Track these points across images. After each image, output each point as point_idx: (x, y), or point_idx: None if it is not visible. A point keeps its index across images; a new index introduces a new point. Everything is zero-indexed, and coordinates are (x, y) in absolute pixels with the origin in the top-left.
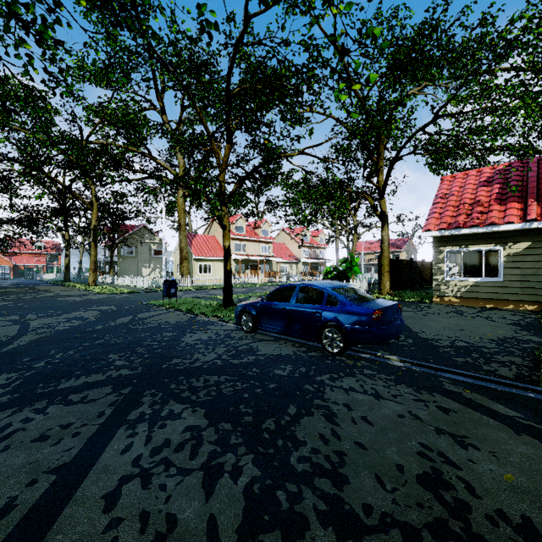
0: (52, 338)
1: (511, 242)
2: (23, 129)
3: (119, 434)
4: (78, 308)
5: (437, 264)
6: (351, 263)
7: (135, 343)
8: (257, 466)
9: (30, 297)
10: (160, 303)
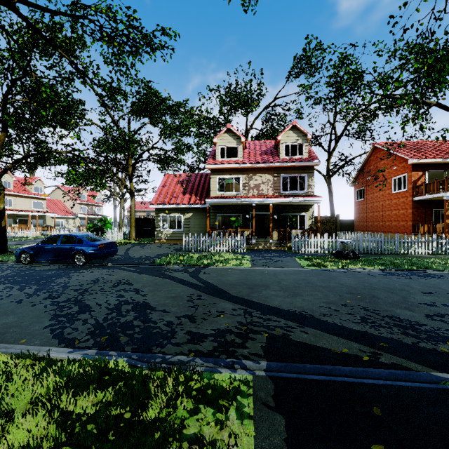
0: None
1: (186, 213)
2: None
3: None
4: None
5: (157, 222)
6: (105, 222)
7: None
8: (39, 286)
9: None
10: None
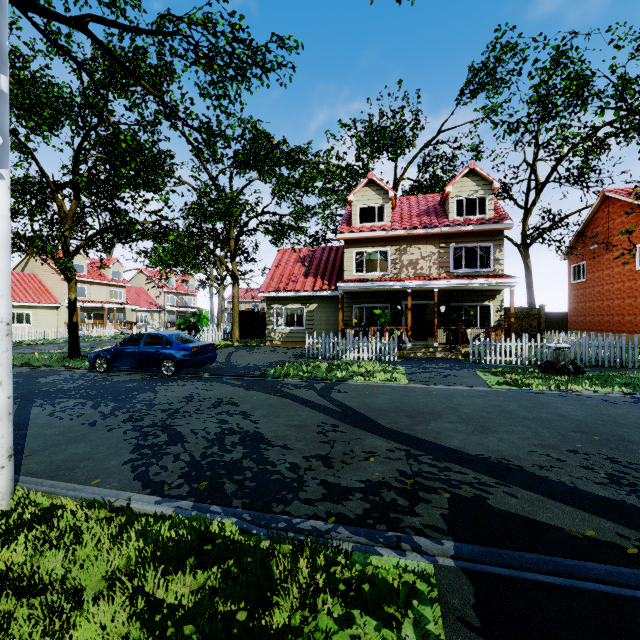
0: None
1: (309, 303)
2: None
3: (34, 408)
4: None
5: (269, 317)
6: (199, 317)
7: None
8: (117, 403)
9: None
10: None
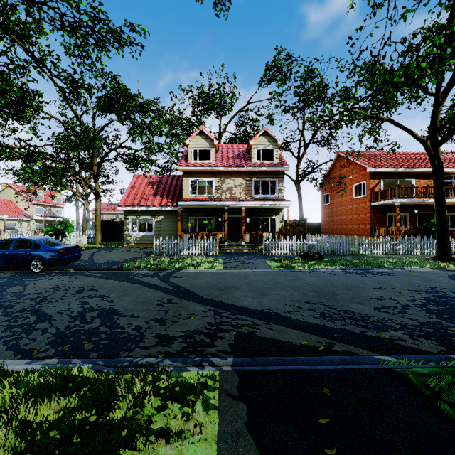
0: None
1: (157, 215)
2: None
3: None
4: None
5: (126, 225)
6: (66, 225)
7: None
8: None
9: None
10: None
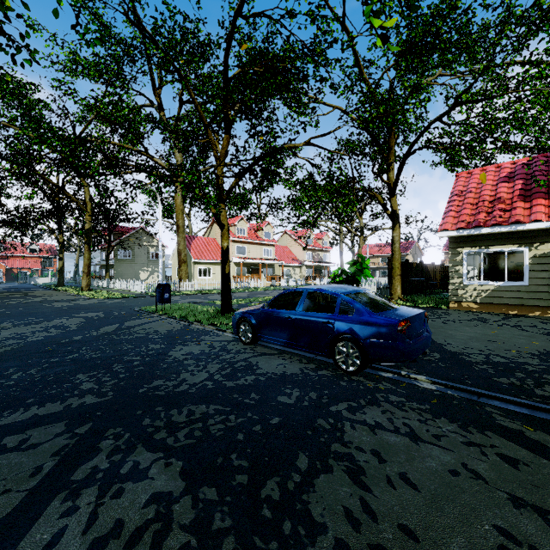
0: (17, 352)
1: (538, 242)
2: (12, 125)
3: (51, 511)
4: (62, 315)
5: (454, 267)
6: (361, 266)
7: (113, 358)
8: None
9: (14, 303)
10: (153, 309)
